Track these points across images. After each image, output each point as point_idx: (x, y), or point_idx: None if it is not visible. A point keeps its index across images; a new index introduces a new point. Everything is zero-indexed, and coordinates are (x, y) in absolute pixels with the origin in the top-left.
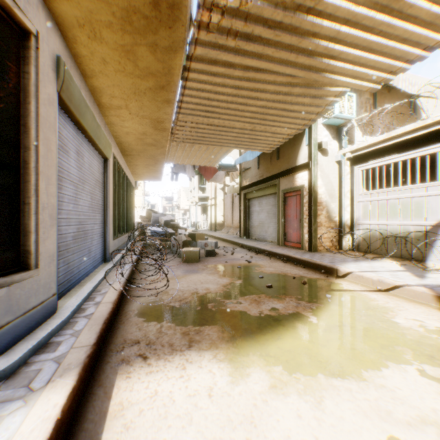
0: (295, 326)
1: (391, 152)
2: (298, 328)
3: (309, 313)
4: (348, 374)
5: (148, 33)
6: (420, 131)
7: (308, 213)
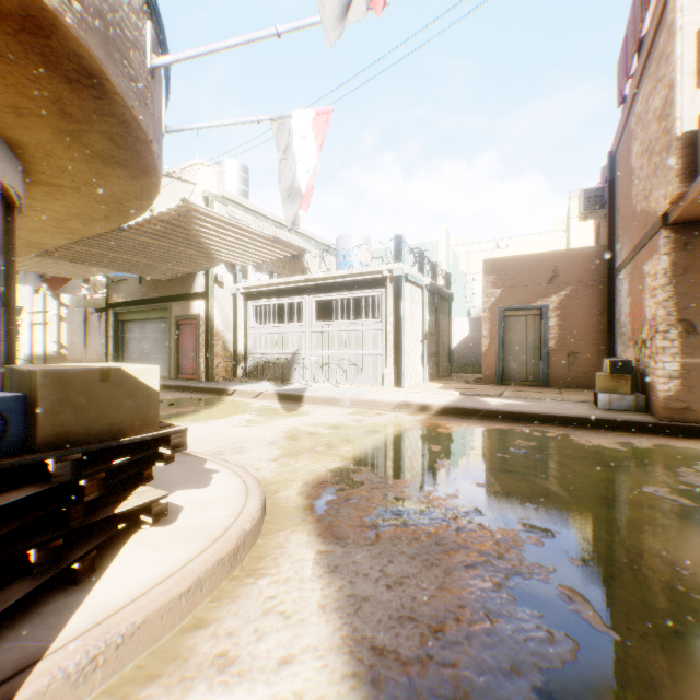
0: (195, 414)
1: (272, 296)
2: (197, 414)
3: (204, 410)
4: (220, 418)
5: (91, 220)
6: (287, 285)
7: (205, 343)
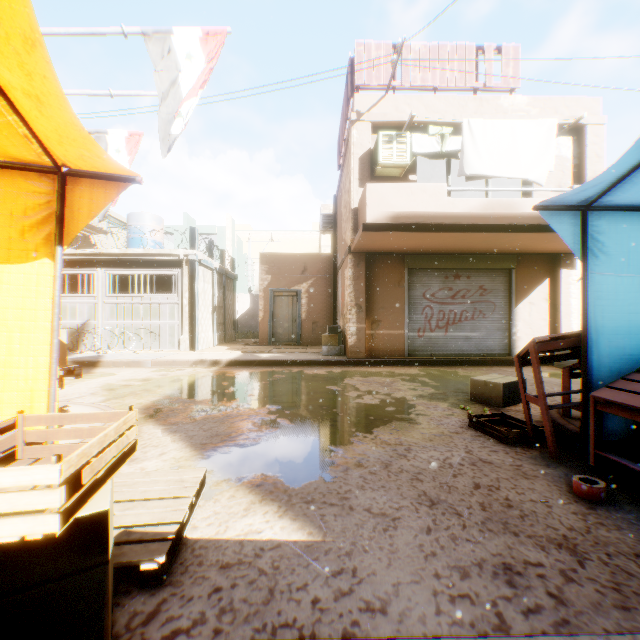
0: None
1: None
2: None
3: None
4: None
5: None
6: (76, 256)
7: None
